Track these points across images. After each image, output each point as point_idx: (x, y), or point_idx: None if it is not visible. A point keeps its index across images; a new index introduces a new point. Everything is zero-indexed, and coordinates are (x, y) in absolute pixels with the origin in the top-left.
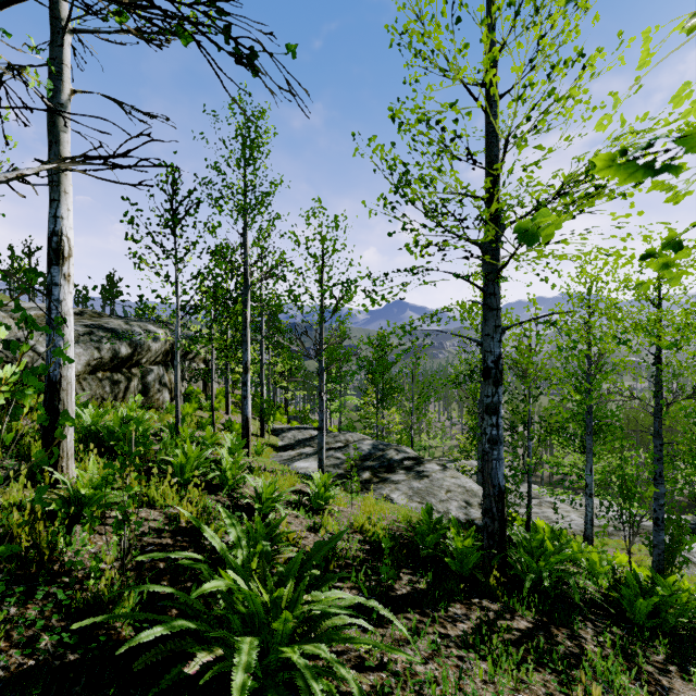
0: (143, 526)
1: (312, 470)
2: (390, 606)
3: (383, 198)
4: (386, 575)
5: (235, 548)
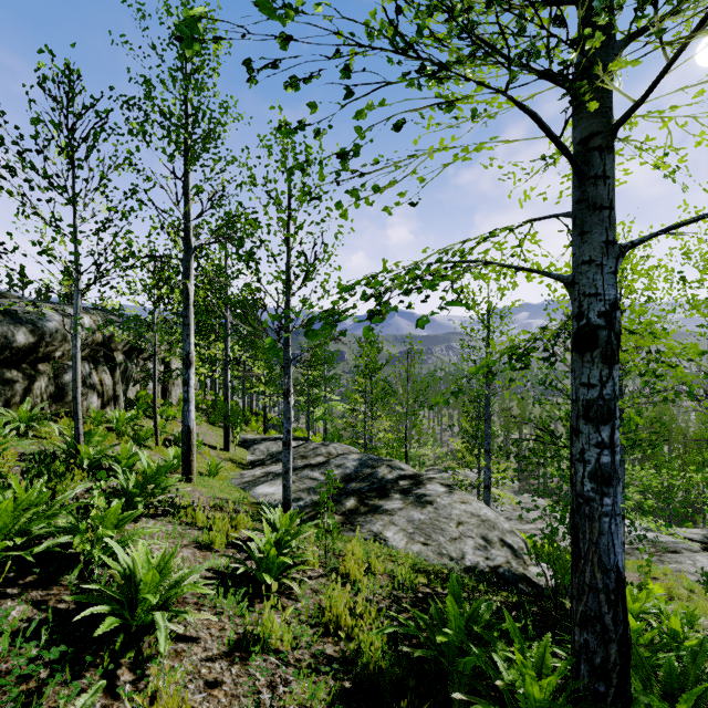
0: None
1: (279, 497)
2: None
3: None
4: None
5: None
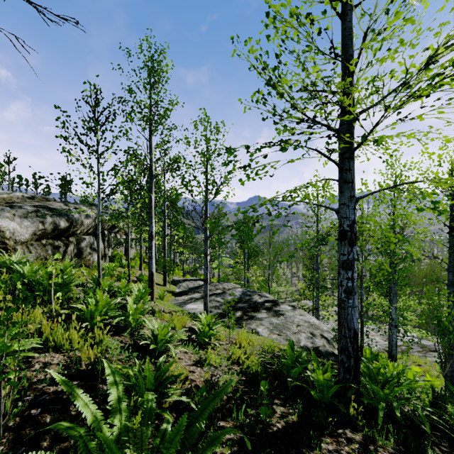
0: (42, 373)
1: (199, 310)
2: (270, 448)
3: (257, 92)
4: (265, 415)
5: (112, 414)
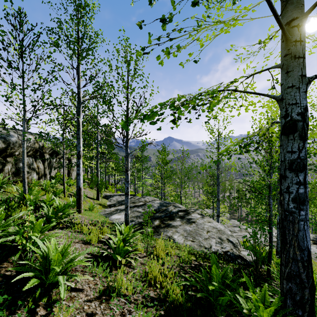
0: None
1: (122, 220)
2: None
3: None
4: None
5: None
